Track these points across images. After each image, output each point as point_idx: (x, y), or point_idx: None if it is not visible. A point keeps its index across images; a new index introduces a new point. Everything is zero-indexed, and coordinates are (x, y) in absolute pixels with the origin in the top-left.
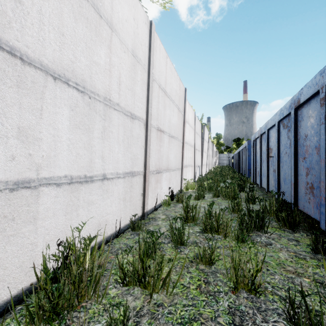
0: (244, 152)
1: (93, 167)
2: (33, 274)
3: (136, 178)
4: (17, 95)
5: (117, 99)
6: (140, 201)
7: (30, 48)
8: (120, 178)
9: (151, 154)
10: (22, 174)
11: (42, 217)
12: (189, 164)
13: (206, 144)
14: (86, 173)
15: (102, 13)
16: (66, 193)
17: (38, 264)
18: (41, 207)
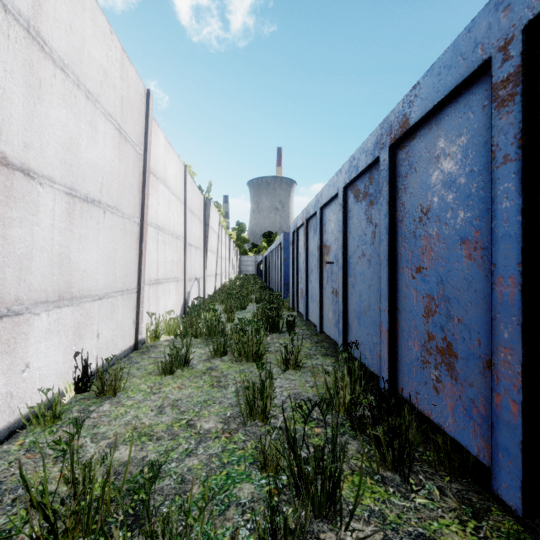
0: (278, 253)
1: None
2: None
3: None
4: None
5: None
6: None
7: None
8: None
9: None
10: None
11: None
12: (168, 277)
13: (213, 236)
14: None
15: None
16: None
17: None
18: None
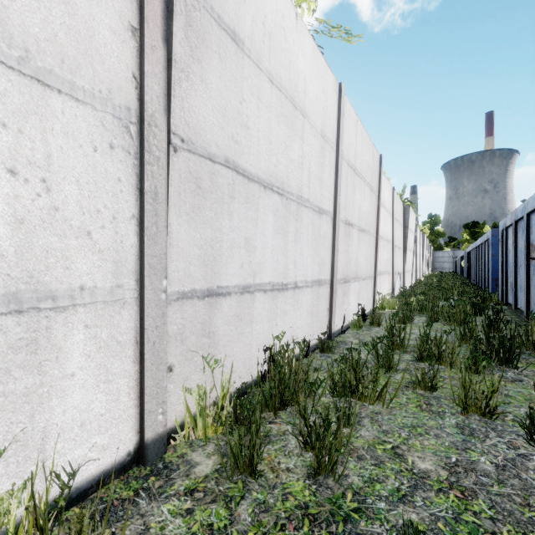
0: (485, 249)
1: (288, 274)
2: (250, 374)
3: (322, 287)
4: (245, 210)
5: (307, 193)
6: (326, 318)
7: (252, 165)
8: (308, 287)
9: (337, 256)
10: (246, 280)
11: (255, 321)
12: (384, 270)
13: (411, 236)
14: (283, 281)
15: (296, 103)
16: (270, 300)
17: (252, 365)
18: (255, 311)
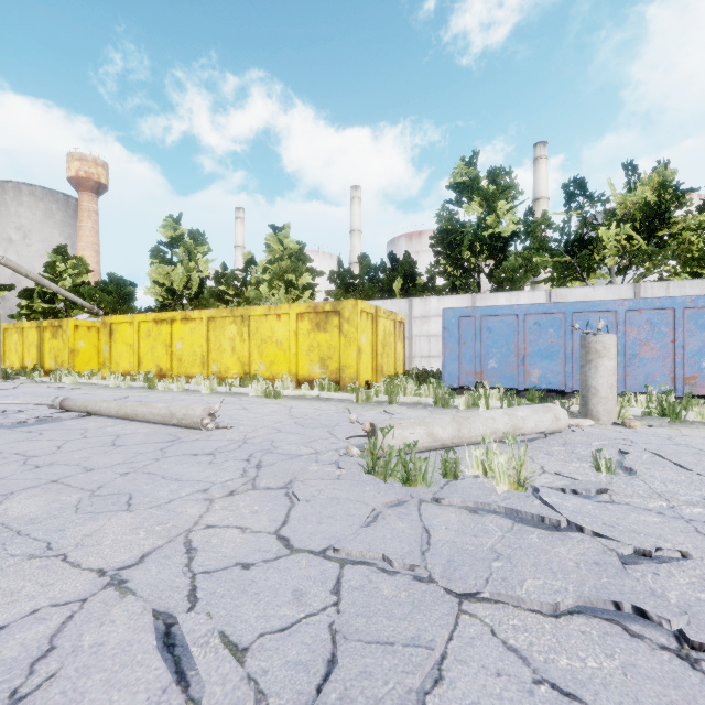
0: None
1: None
2: None
3: None
4: None
5: None
6: None
7: None
8: None
9: None
10: None
11: None
12: None
13: None
14: None
15: None
16: None
17: None
18: None
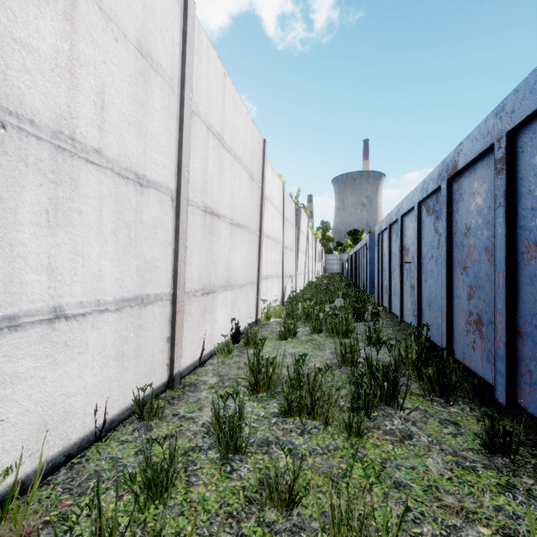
0: (364, 253)
1: (20, 294)
2: None
3: (152, 307)
4: None
5: (97, 139)
6: (164, 353)
7: None
8: (107, 312)
9: (189, 257)
10: None
11: None
12: (272, 274)
13: (303, 239)
14: None
15: None
16: None
17: None
18: None
